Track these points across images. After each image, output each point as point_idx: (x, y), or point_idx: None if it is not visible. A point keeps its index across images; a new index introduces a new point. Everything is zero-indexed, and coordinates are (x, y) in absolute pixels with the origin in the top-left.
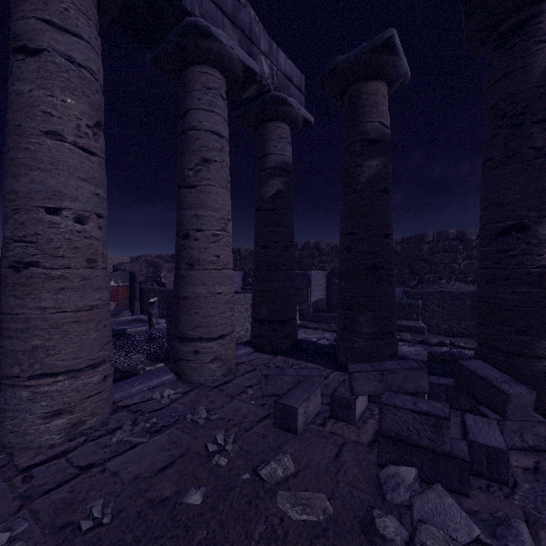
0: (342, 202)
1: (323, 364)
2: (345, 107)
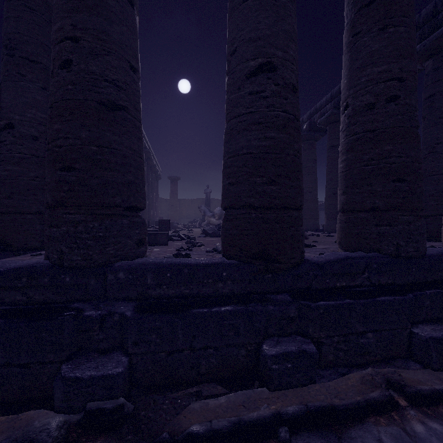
0: (39, 92)
1: (40, 250)
2: (41, 3)
